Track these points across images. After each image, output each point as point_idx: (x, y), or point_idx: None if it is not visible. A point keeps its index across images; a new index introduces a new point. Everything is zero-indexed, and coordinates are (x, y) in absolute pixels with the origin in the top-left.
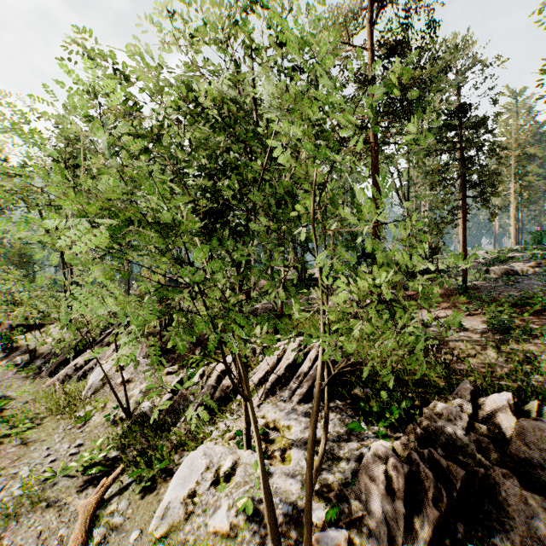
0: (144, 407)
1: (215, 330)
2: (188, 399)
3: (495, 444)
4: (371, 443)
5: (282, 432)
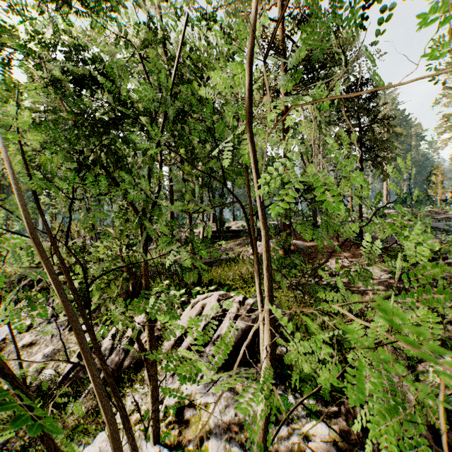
0: (45, 375)
1: (5, 372)
2: (97, 365)
3: (450, 428)
4: (303, 425)
5: (199, 411)
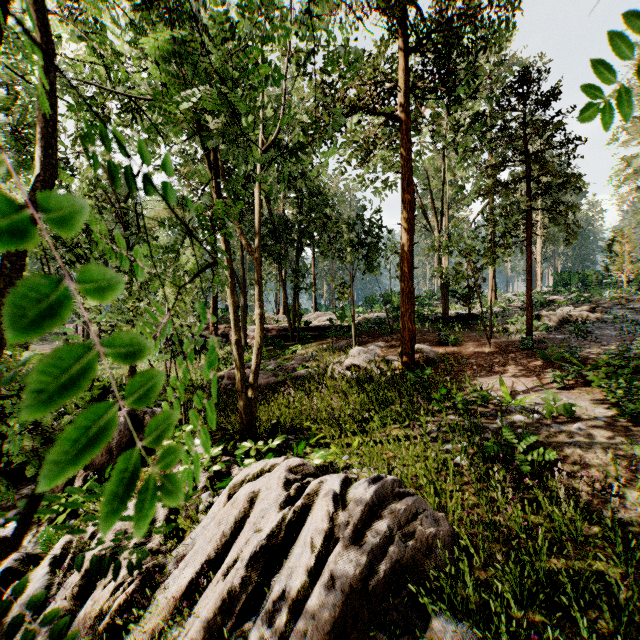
0: None
1: None
2: None
3: None
4: None
5: None
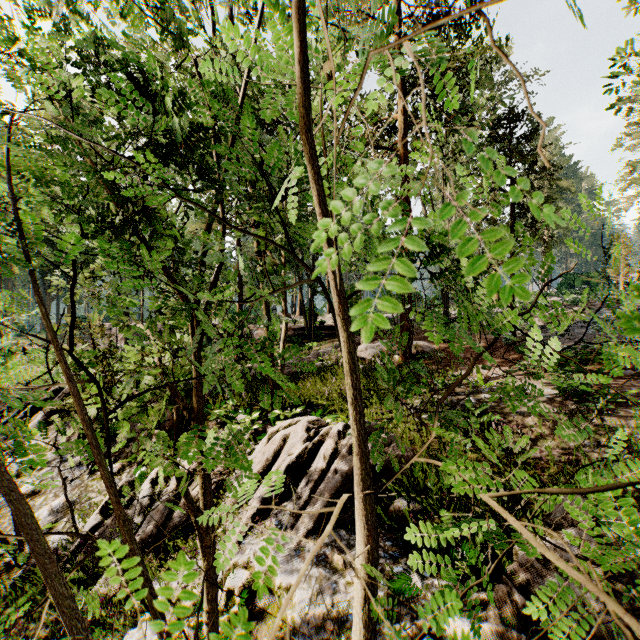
0: (53, 541)
1: None
2: None
3: None
4: None
5: (278, 598)
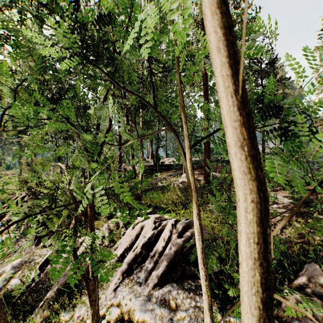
0: (12, 284)
1: None
2: None
3: None
4: None
5: None
